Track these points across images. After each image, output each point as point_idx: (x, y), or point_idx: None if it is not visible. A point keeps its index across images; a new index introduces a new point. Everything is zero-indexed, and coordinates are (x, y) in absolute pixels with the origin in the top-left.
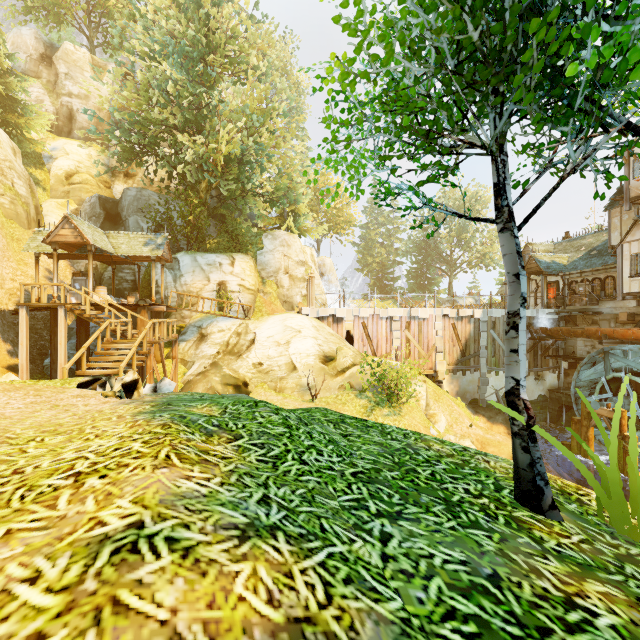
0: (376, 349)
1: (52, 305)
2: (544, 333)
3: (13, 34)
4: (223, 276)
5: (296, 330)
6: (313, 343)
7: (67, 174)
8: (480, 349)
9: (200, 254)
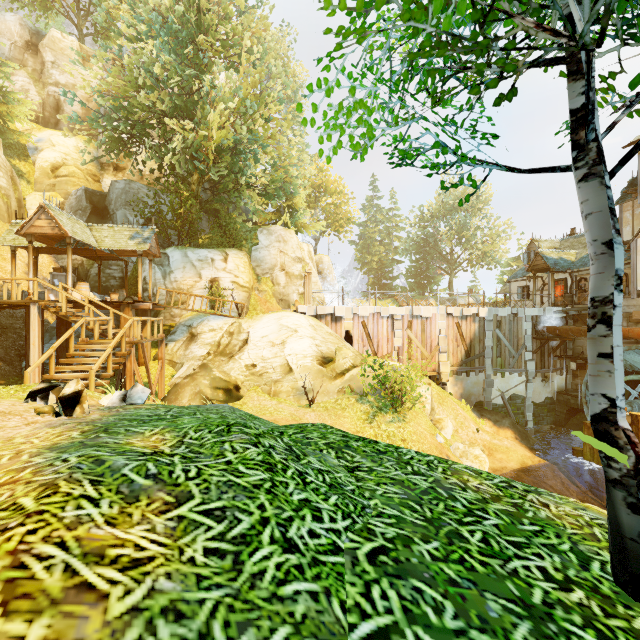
0: (377, 349)
1: (24, 302)
2: (552, 333)
3: None
4: (215, 273)
5: (292, 329)
6: (310, 343)
7: (53, 166)
8: (485, 349)
9: (191, 249)
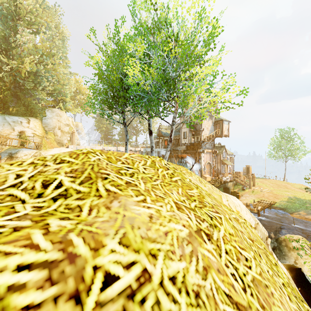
0: None
1: None
2: (163, 156)
3: None
4: (23, 128)
5: None
6: None
7: None
8: None
9: (8, 116)
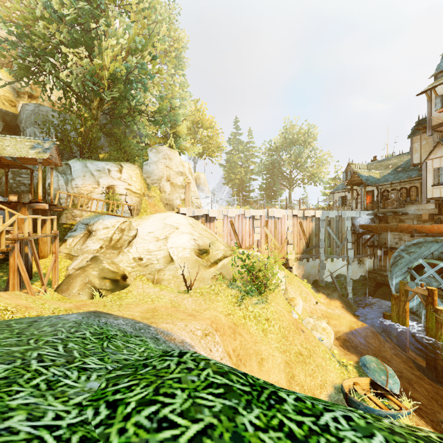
0: (241, 242)
1: None
2: (366, 229)
3: None
4: (112, 181)
5: (174, 227)
6: (189, 238)
7: None
8: (320, 241)
9: (90, 161)
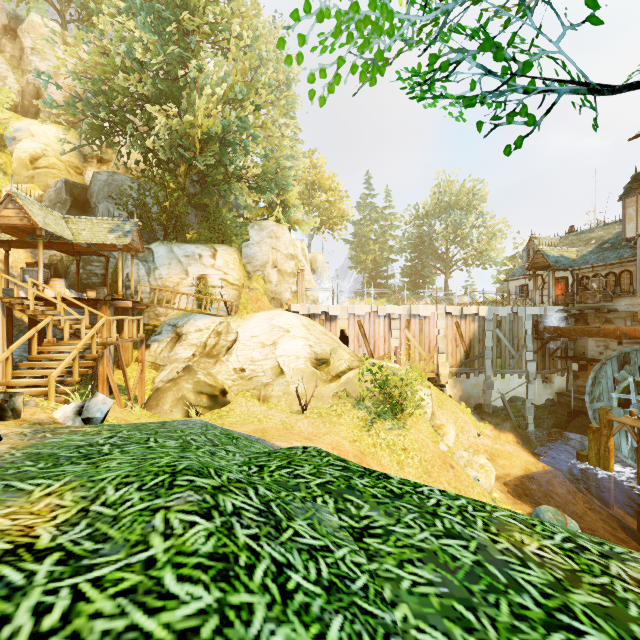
0: (373, 350)
1: None
2: (554, 332)
3: None
4: (203, 269)
5: (284, 329)
6: (303, 344)
7: (32, 157)
8: (485, 350)
9: (177, 244)
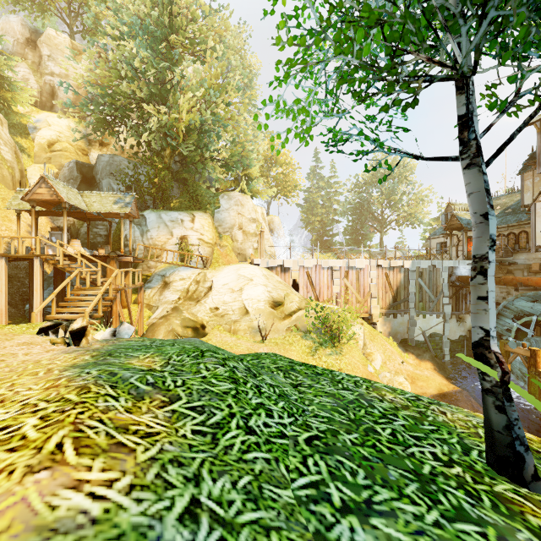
0: (319, 295)
1: (28, 256)
2: (465, 281)
3: (2, 21)
4: (184, 231)
5: (248, 278)
6: (263, 290)
7: (49, 143)
8: (409, 295)
9: (164, 212)
